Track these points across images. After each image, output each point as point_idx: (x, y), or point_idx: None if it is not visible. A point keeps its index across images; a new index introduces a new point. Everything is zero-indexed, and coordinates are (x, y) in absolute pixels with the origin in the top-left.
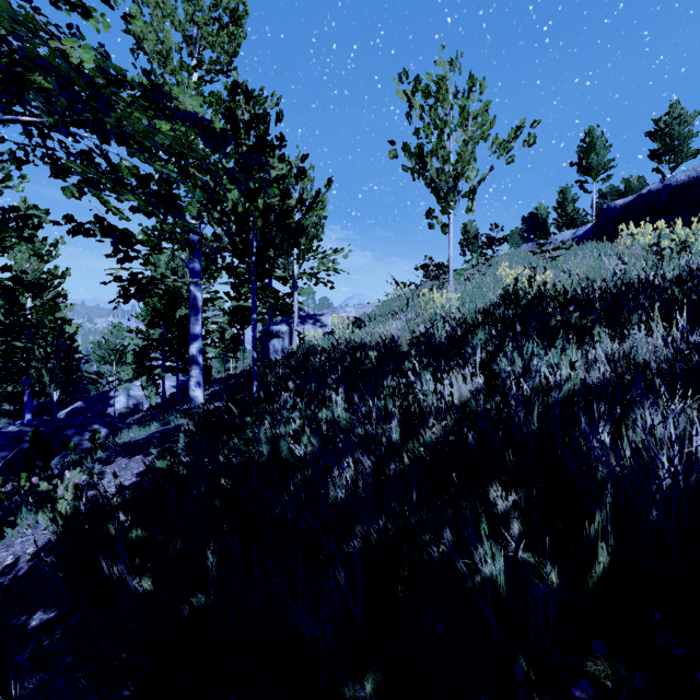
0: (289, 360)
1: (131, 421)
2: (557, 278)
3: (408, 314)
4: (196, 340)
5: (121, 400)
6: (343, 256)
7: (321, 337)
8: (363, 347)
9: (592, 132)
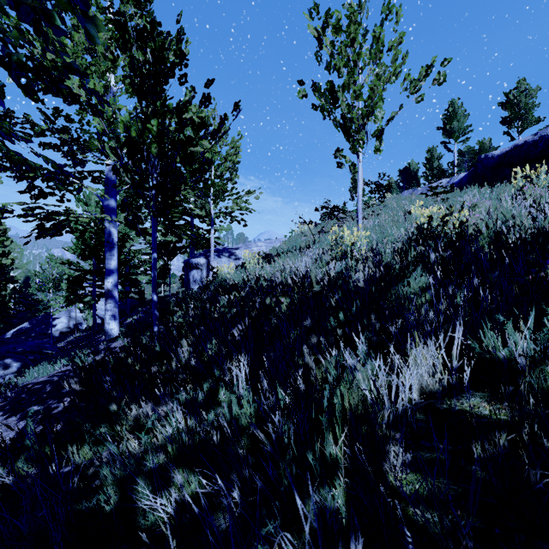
0: (203, 292)
1: (65, 343)
2: (469, 217)
3: (315, 250)
4: (111, 275)
5: (63, 321)
6: (255, 197)
7: (233, 271)
8: (274, 290)
9: (454, 103)
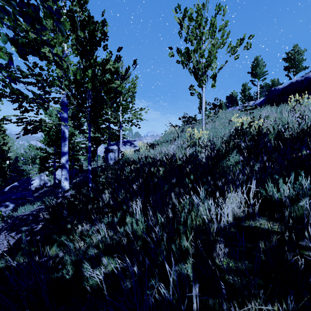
0: (116, 165)
1: (38, 194)
2: (264, 123)
3: (178, 141)
4: (64, 155)
5: (37, 182)
6: (145, 112)
7: (132, 153)
8: (155, 163)
9: (257, 58)
